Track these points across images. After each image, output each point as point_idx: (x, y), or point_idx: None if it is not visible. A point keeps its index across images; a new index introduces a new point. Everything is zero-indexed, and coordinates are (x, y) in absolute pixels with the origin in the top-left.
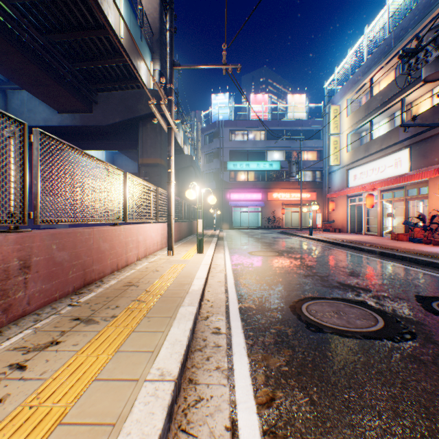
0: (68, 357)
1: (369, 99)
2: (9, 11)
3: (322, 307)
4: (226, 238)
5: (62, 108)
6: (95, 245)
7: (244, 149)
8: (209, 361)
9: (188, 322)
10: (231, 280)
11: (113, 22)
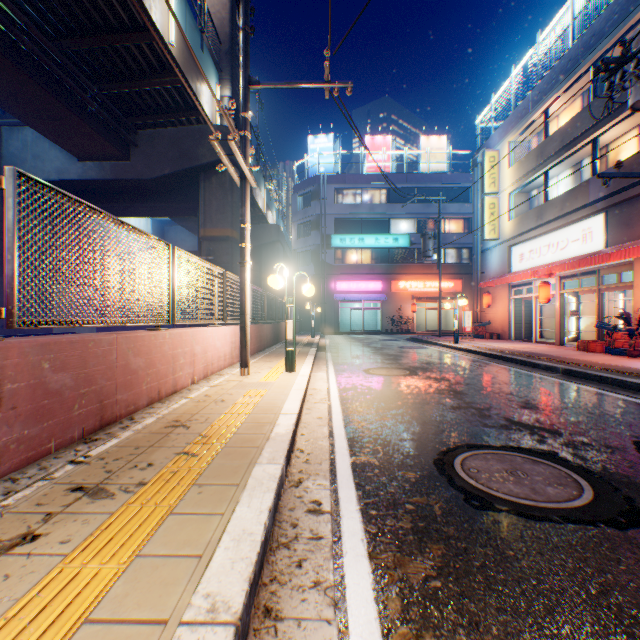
0: (47, 568)
1: (543, 140)
2: None
3: (487, 463)
4: (329, 348)
5: (83, 153)
6: (121, 361)
7: (356, 217)
8: (302, 570)
9: (267, 494)
10: (338, 415)
11: (159, 21)
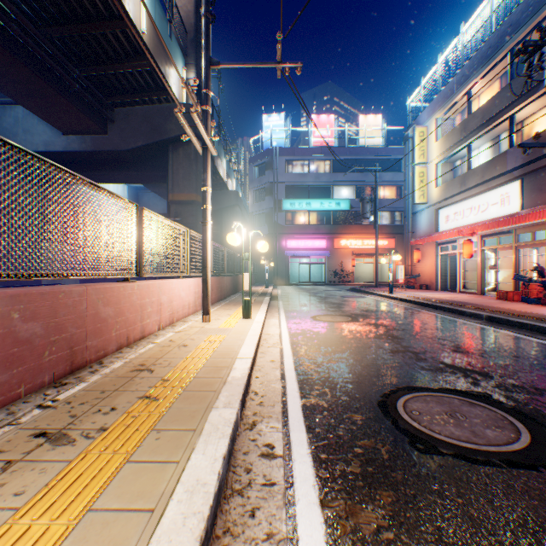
0: None
1: (466, 117)
2: None
3: (428, 405)
4: (281, 297)
5: (67, 128)
6: (91, 310)
7: (304, 184)
8: (255, 520)
9: (222, 440)
10: (289, 358)
11: (131, 11)
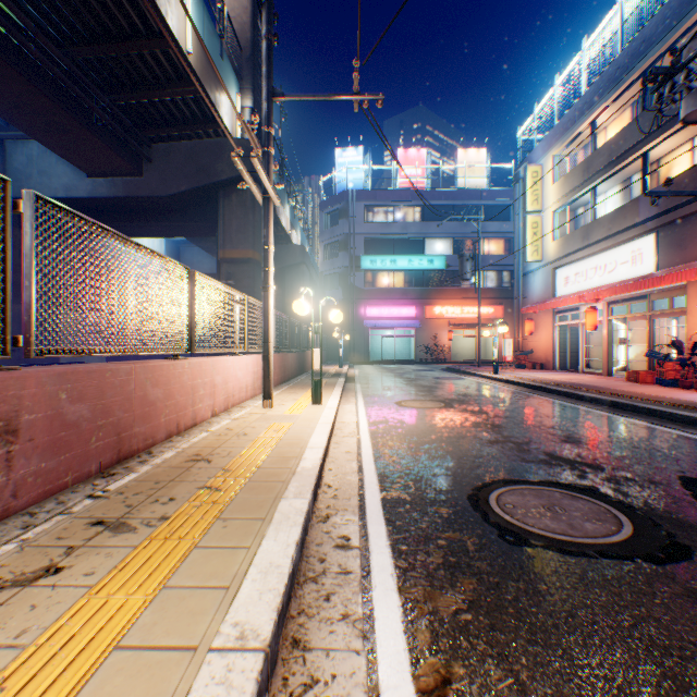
0: (73, 599)
1: (589, 154)
2: (4, 7)
3: (524, 498)
4: (358, 378)
5: (93, 169)
6: (139, 391)
7: (388, 237)
8: (330, 603)
9: (294, 528)
10: (368, 449)
11: (175, 28)
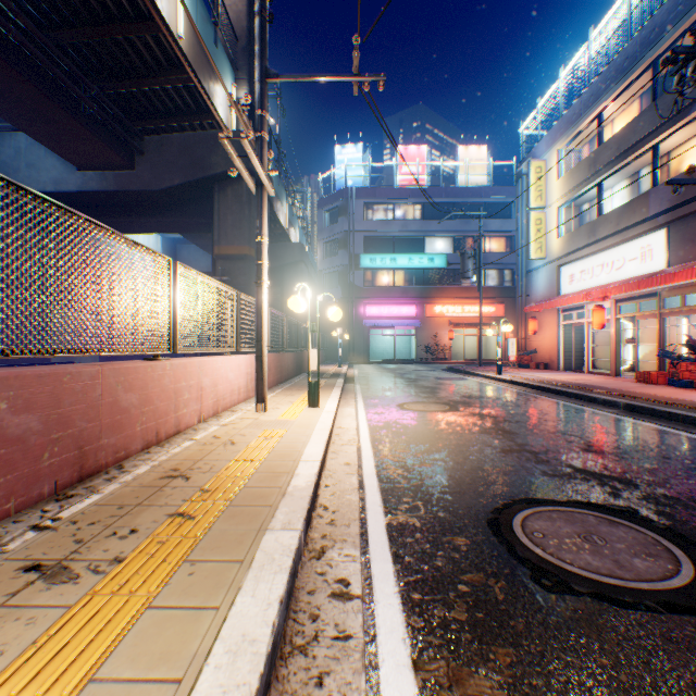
0: None
1: (596, 148)
2: None
3: (554, 524)
4: (358, 379)
5: (83, 162)
6: (107, 397)
7: (388, 235)
8: (323, 691)
9: (279, 576)
10: (369, 460)
11: (165, 10)
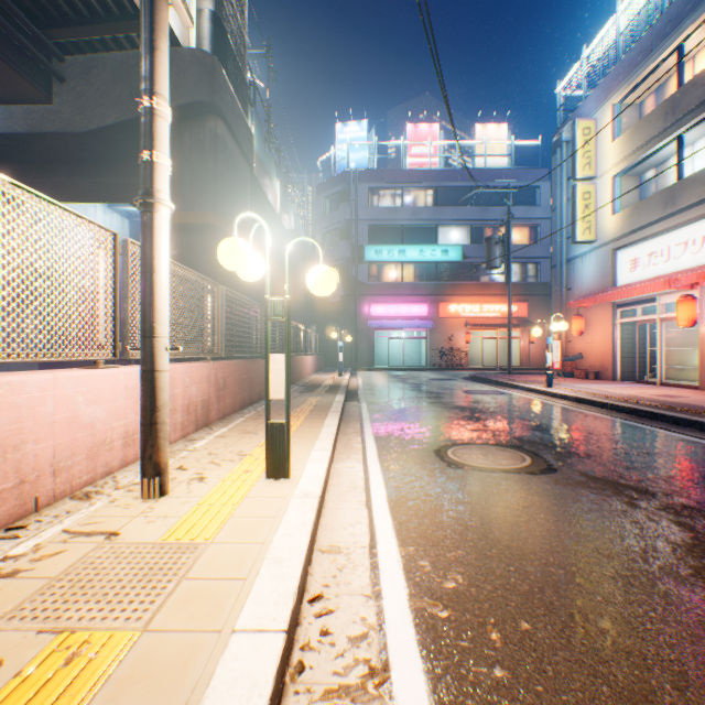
0: None
1: (675, 90)
2: None
3: None
4: (363, 393)
5: None
6: None
7: (396, 223)
8: None
9: None
10: None
11: None
